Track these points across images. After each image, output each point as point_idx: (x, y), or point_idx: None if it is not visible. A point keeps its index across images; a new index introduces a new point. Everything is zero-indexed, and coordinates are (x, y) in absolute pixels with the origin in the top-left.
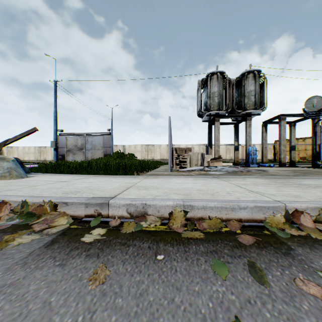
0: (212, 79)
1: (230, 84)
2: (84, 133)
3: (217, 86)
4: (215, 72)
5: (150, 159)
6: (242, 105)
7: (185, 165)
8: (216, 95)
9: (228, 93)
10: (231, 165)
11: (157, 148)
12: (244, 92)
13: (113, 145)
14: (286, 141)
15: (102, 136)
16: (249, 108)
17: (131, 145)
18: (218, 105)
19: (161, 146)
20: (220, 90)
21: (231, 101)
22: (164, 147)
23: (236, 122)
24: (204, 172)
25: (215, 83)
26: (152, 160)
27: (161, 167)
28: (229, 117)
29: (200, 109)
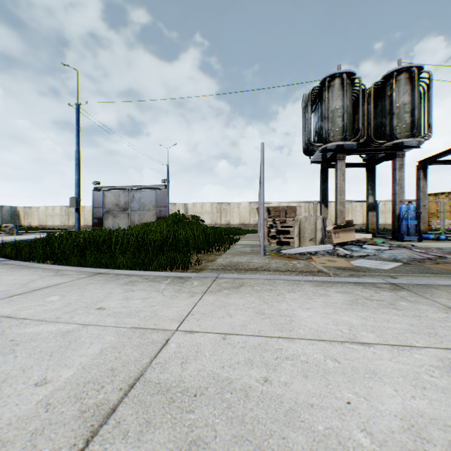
0: (332, 87)
1: (362, 96)
2: (129, 186)
3: (341, 98)
4: (336, 74)
5: (224, 224)
6: (385, 131)
7: (288, 239)
8: (338, 115)
9: (361, 110)
10: (369, 237)
11: (235, 208)
12: (392, 107)
13: (170, 204)
14: (443, 195)
15: (155, 190)
16: (400, 135)
17: (196, 203)
18: (342, 132)
19: (240, 204)
20: (347, 106)
21: (365, 125)
22: (246, 206)
23: (371, 163)
24: (336, 257)
25: (337, 94)
26: (227, 225)
27: (242, 240)
28: (362, 153)
29: (310, 141)
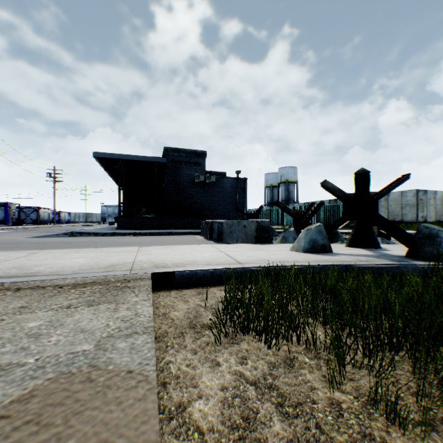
0: None
1: None
2: None
3: None
4: None
5: None
6: None
7: None
8: None
9: None
10: None
11: None
12: None
13: None
14: None
15: None
16: None
17: None
18: None
19: None
20: None
21: None
22: None
23: None
24: None
25: None
26: None
27: None
28: None
29: None
